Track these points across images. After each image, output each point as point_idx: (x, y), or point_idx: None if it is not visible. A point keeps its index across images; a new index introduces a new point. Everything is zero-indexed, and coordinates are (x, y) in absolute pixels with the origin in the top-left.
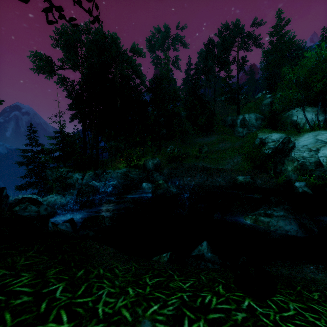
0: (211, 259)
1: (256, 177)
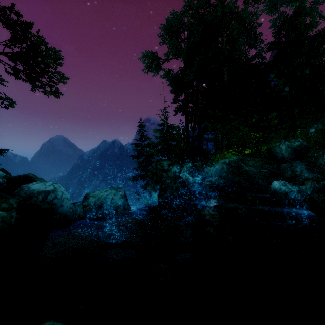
0: None
1: None
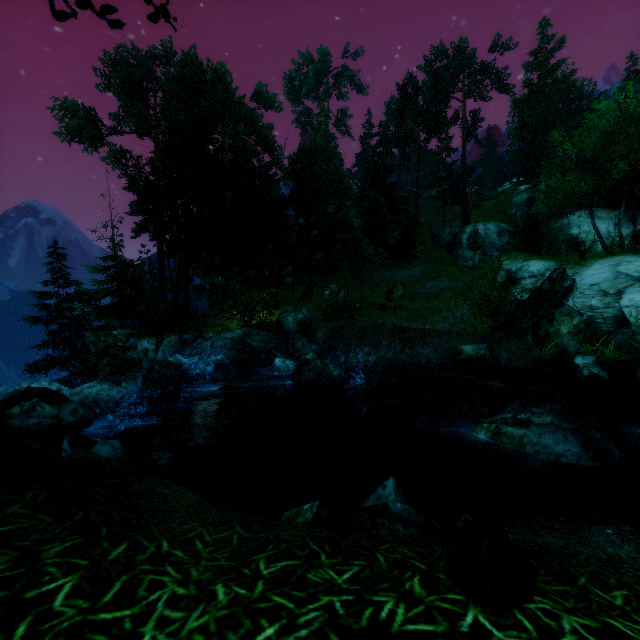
0: (402, 515)
1: (499, 347)
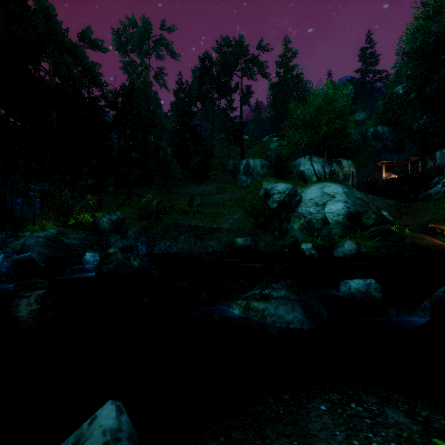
0: None
1: (259, 239)
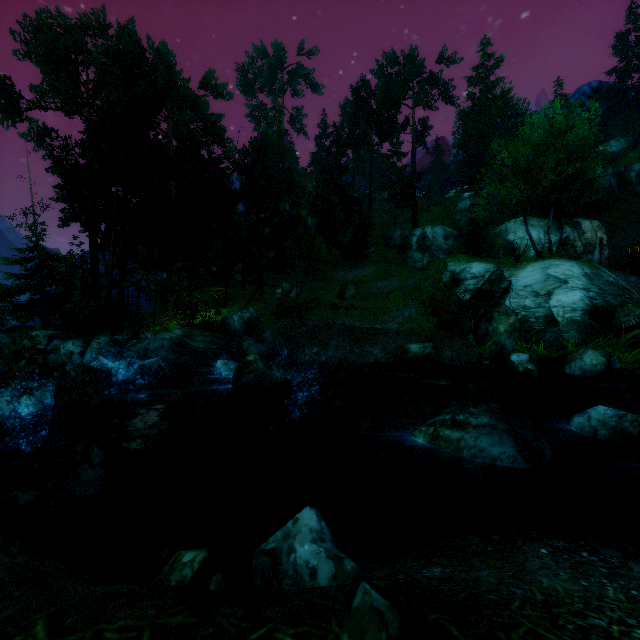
0: (310, 560)
1: (443, 345)
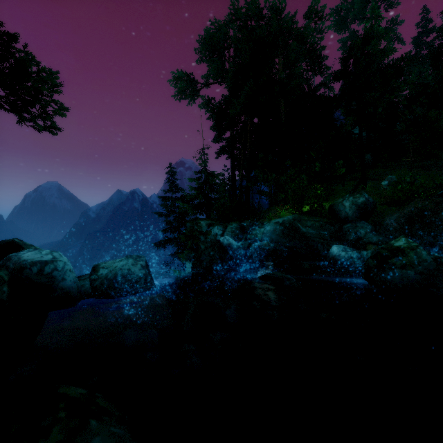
0: None
1: None
